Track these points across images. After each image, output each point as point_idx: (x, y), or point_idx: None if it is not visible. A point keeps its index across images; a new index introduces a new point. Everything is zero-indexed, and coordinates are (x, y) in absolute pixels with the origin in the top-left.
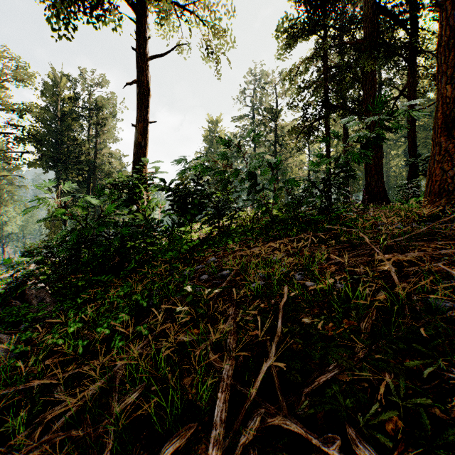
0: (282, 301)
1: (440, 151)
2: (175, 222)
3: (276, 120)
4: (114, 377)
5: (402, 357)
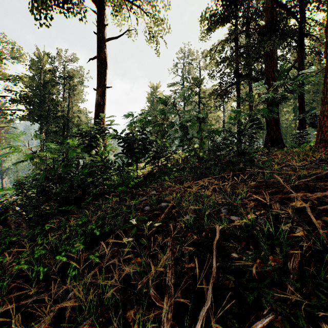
0: (215, 240)
1: None
2: (124, 163)
3: (200, 86)
4: (66, 308)
5: None
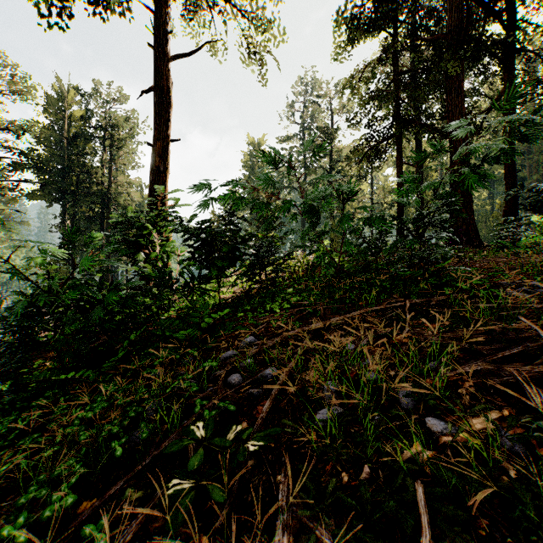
0: None
1: None
2: (195, 278)
3: (332, 142)
4: None
5: None
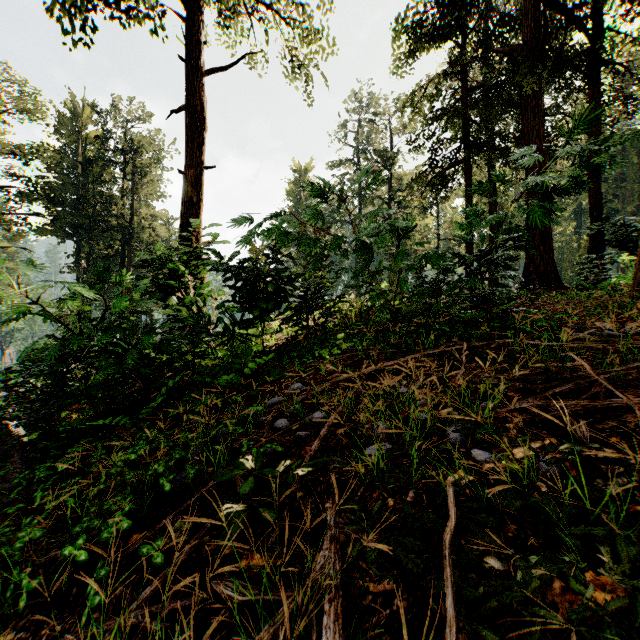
0: (447, 531)
1: None
2: (236, 321)
3: (391, 167)
4: None
5: None
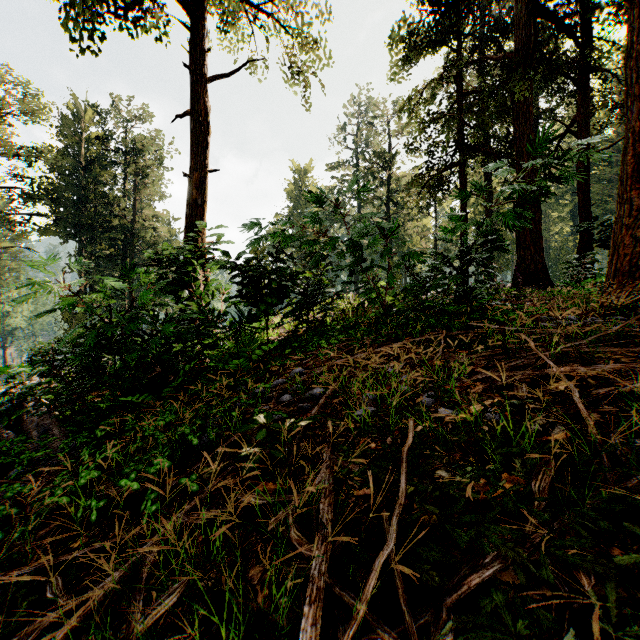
0: (406, 445)
1: (630, 212)
2: (243, 314)
3: (390, 169)
4: (142, 565)
5: (605, 543)
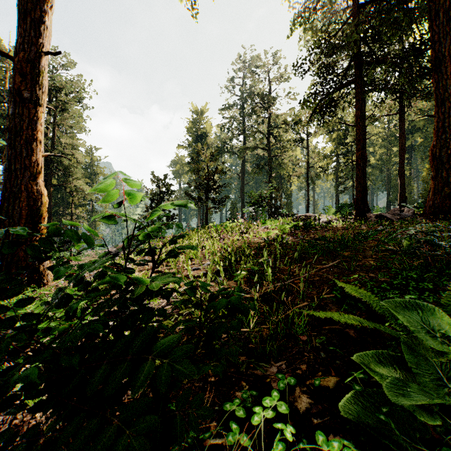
0: None
1: None
2: None
3: (270, 108)
4: None
5: None
